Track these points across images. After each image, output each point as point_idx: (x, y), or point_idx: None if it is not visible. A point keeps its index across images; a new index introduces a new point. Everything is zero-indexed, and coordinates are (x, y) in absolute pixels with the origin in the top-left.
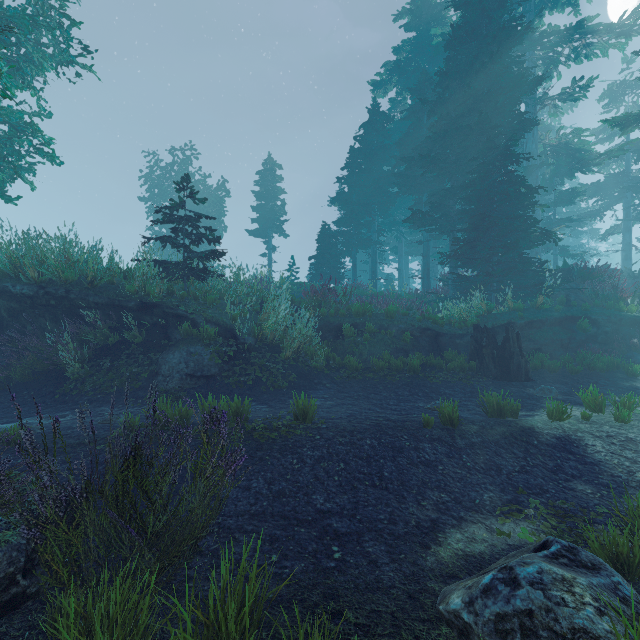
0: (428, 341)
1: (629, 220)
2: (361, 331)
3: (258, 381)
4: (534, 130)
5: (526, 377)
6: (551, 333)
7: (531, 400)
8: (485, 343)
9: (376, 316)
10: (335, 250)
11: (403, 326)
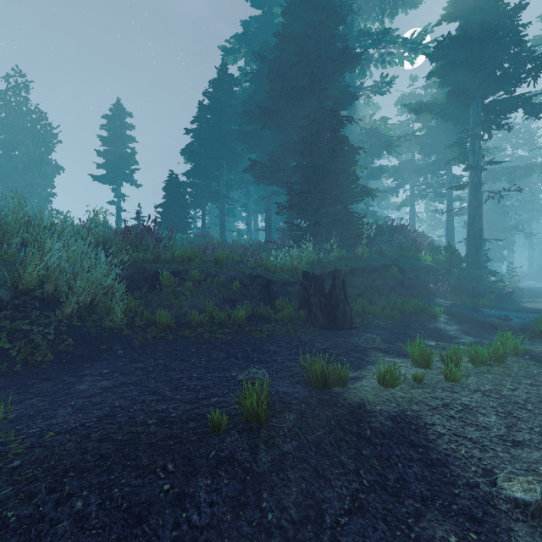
0: (259, 289)
1: (414, 196)
2: (184, 279)
3: (1, 356)
4: (354, 114)
5: (351, 325)
6: (370, 280)
7: (357, 353)
8: (313, 291)
9: (206, 263)
10: (183, 200)
11: (232, 273)
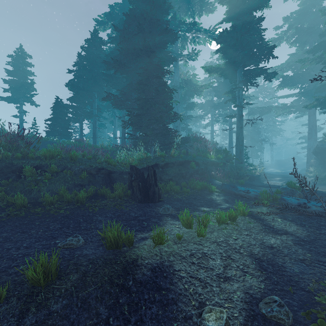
0: (102, 177)
1: (213, 121)
2: (45, 171)
3: None
4: (177, 70)
5: (159, 199)
6: (177, 170)
7: (155, 218)
8: (134, 178)
9: (66, 159)
10: (66, 116)
11: (83, 167)
